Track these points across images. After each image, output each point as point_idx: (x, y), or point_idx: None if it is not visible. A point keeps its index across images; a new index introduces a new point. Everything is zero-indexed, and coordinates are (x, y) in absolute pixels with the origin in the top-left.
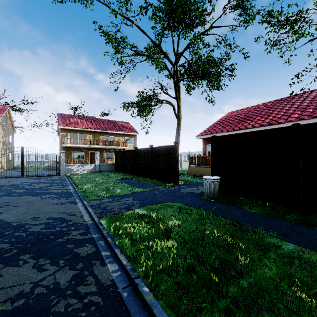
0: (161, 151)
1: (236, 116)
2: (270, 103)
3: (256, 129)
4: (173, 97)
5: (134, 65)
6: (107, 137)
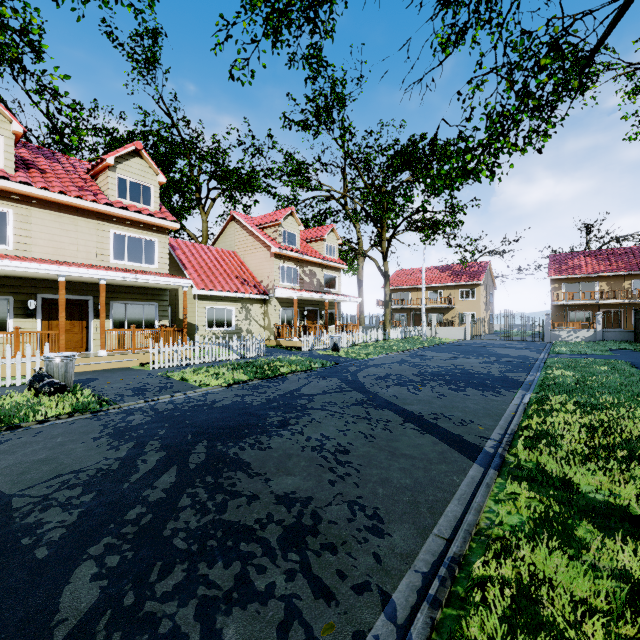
0: None
1: None
2: None
3: None
4: None
5: None
6: None
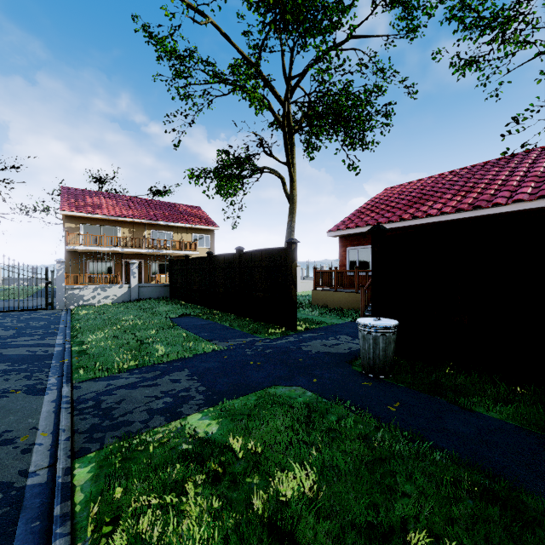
0: (260, 260)
1: (402, 194)
2: (465, 170)
3: (448, 217)
4: (281, 161)
5: (211, 100)
6: (158, 234)
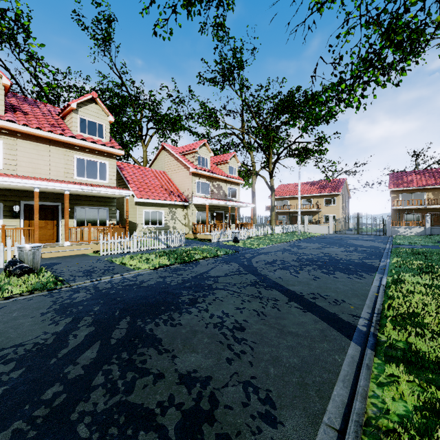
0: None
1: None
2: None
3: None
4: None
5: None
6: None
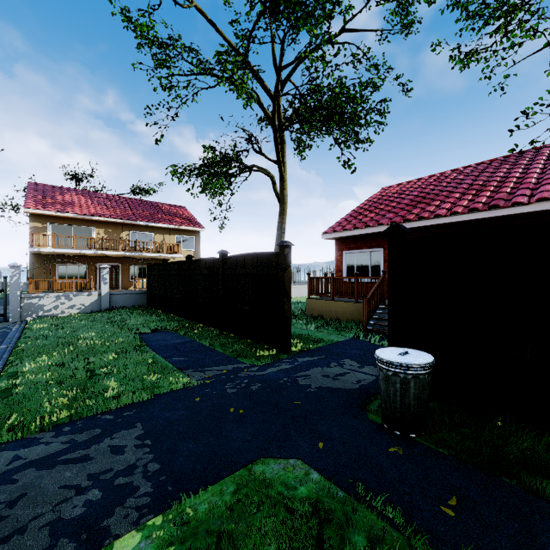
0: (247, 266)
1: (402, 193)
2: (470, 168)
3: (459, 218)
4: (271, 159)
5: (196, 92)
6: (137, 235)
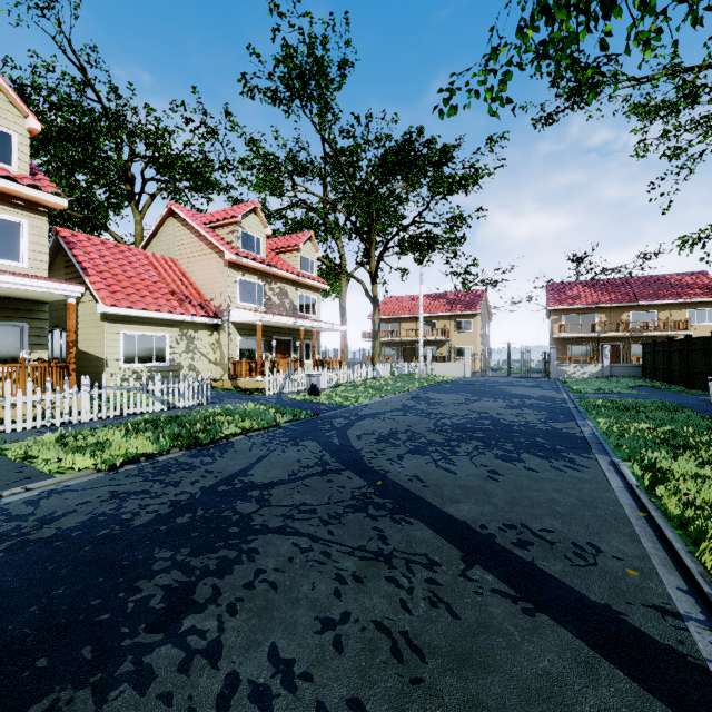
0: (698, 344)
1: None
2: None
3: None
4: None
5: None
6: (638, 315)
